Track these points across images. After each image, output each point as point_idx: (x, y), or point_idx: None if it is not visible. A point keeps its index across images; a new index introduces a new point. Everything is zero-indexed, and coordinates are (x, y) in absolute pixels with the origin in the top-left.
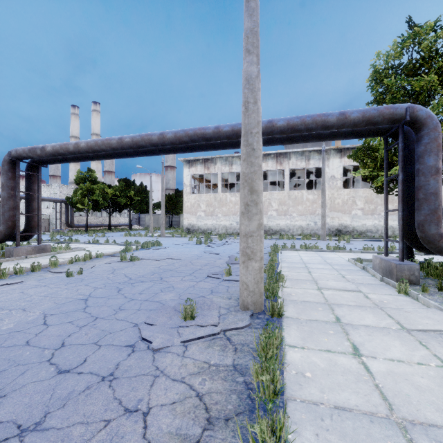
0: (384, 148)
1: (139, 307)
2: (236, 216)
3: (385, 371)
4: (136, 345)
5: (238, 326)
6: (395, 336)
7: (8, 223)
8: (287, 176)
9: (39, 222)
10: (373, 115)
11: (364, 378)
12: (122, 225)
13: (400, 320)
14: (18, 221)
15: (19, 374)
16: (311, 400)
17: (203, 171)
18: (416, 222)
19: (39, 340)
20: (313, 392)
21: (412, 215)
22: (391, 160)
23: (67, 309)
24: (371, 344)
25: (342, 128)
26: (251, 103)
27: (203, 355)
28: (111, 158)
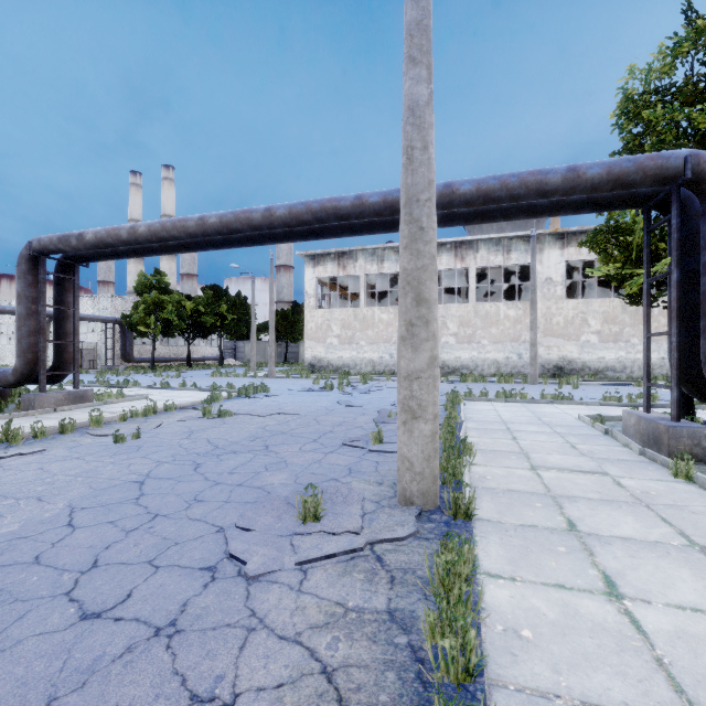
0: (644, 228)
1: (228, 497)
2: (389, 344)
3: (671, 630)
4: (218, 568)
5: (396, 535)
6: (680, 559)
7: (27, 355)
8: (473, 279)
9: (75, 354)
10: (626, 170)
11: (633, 644)
12: (208, 359)
13: (685, 529)
14: (42, 352)
15: (15, 618)
16: (536, 688)
17: (336, 272)
18: (702, 354)
19: (57, 554)
20: (539, 670)
21: (695, 342)
22: (654, 248)
23: (109, 498)
24: (637, 574)
25: (572, 194)
26: (418, 149)
27: (335, 589)
28: (187, 250)
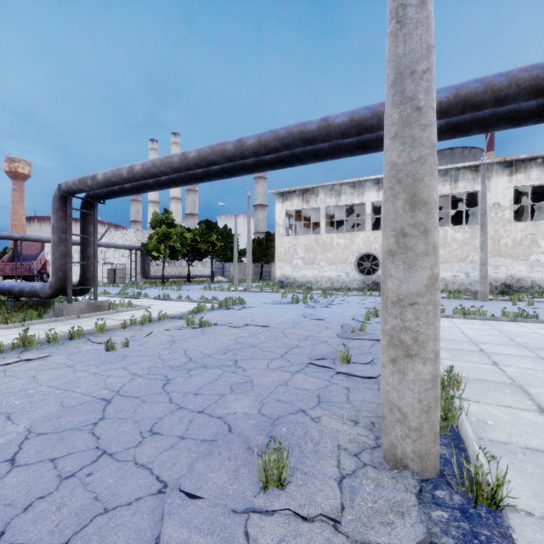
0: None
1: (184, 431)
2: (345, 264)
3: None
4: None
5: (396, 540)
6: None
7: (59, 273)
8: None
9: (94, 273)
10: None
11: None
12: (203, 276)
13: None
14: (69, 271)
15: None
16: None
17: (300, 205)
18: None
19: None
20: None
21: None
22: None
23: (69, 421)
24: None
25: None
26: (412, 6)
27: None
28: (175, 185)
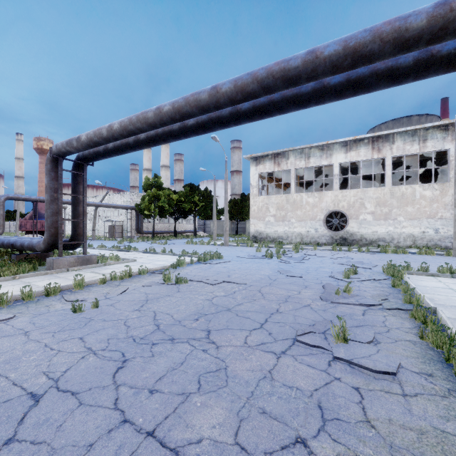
0: None
1: None
2: (314, 221)
3: None
4: None
5: None
6: None
7: (51, 230)
8: (389, 166)
9: (84, 229)
10: None
11: None
12: (187, 231)
13: None
14: (60, 227)
15: None
16: None
17: (272, 168)
18: None
19: None
20: None
21: None
22: None
23: None
24: None
25: None
26: None
27: None
28: (153, 143)
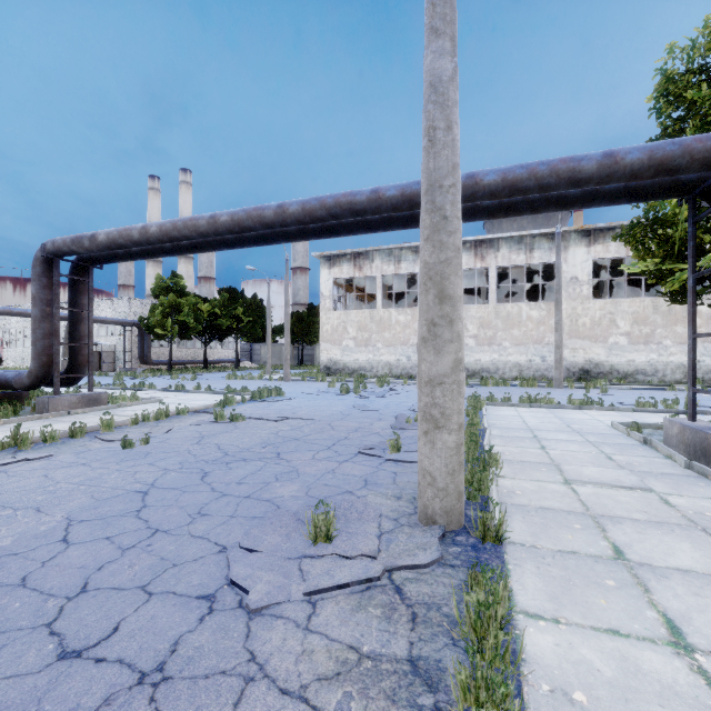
0: (688, 218)
1: (234, 511)
2: (406, 346)
3: None
4: (217, 597)
5: (417, 561)
6: None
7: (42, 358)
8: (494, 278)
9: (89, 357)
10: (671, 154)
11: None
12: (224, 361)
13: None
14: (56, 354)
15: None
16: None
17: (352, 273)
18: None
19: (46, 575)
20: None
21: None
22: (698, 241)
23: (110, 510)
24: (706, 618)
25: (608, 182)
26: (441, 129)
27: (348, 628)
28: (199, 250)
